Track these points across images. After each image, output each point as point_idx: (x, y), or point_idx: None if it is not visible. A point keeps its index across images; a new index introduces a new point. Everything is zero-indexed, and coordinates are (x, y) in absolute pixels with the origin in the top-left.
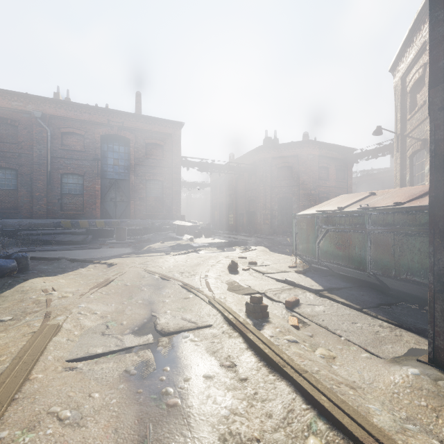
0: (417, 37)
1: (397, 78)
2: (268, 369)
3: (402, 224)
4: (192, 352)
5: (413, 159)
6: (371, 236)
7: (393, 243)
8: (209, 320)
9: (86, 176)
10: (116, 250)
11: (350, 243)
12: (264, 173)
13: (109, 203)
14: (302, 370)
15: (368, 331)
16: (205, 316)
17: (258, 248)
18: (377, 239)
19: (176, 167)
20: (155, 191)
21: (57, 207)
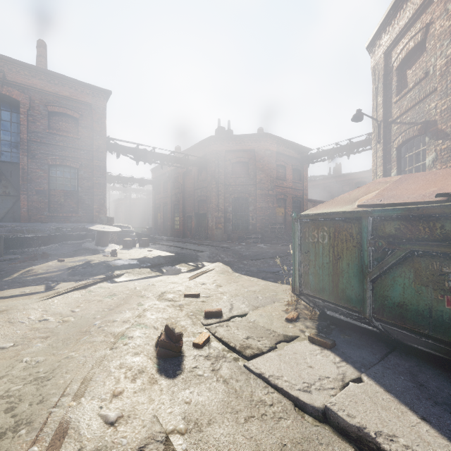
0: None
1: (378, 54)
2: None
3: None
4: None
5: (402, 151)
6: None
7: None
8: None
9: None
10: None
11: None
12: (217, 168)
13: None
14: None
15: None
16: None
17: (215, 267)
18: None
19: (99, 151)
20: (65, 182)
21: None
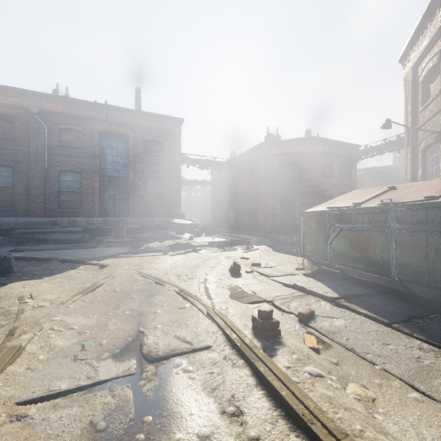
0: (431, 22)
1: (408, 68)
2: (288, 423)
3: (438, 222)
4: (184, 390)
5: (426, 154)
6: (396, 236)
7: (425, 245)
8: (208, 340)
9: (84, 173)
10: (113, 249)
11: (369, 243)
12: (266, 170)
13: (108, 201)
14: (340, 432)
15: (407, 356)
16: (203, 333)
17: (261, 248)
18: (405, 240)
19: (176, 164)
20: (155, 188)
21: (54, 205)
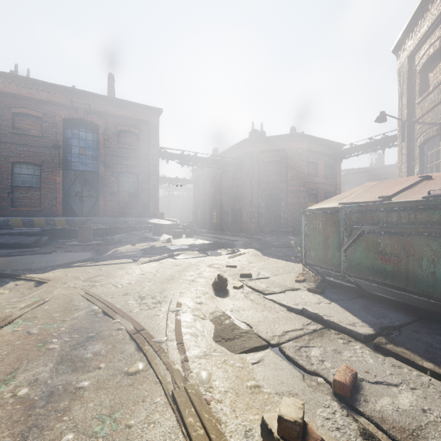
0: (433, 4)
1: (403, 57)
2: None
3: None
4: None
5: (424, 148)
6: None
7: None
8: None
9: (44, 166)
10: (72, 255)
11: (411, 252)
12: (250, 167)
13: (74, 198)
14: None
15: None
16: None
17: (248, 252)
18: None
19: (153, 159)
20: (129, 185)
21: (6, 202)
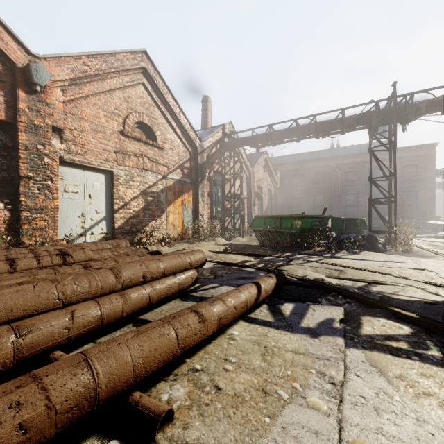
0: None
1: None
2: None
3: None
4: None
5: None
6: None
7: None
8: None
9: (359, 195)
10: None
11: None
12: None
13: (373, 210)
14: None
15: None
16: None
17: None
18: None
19: (430, 179)
20: (410, 199)
21: (343, 213)
